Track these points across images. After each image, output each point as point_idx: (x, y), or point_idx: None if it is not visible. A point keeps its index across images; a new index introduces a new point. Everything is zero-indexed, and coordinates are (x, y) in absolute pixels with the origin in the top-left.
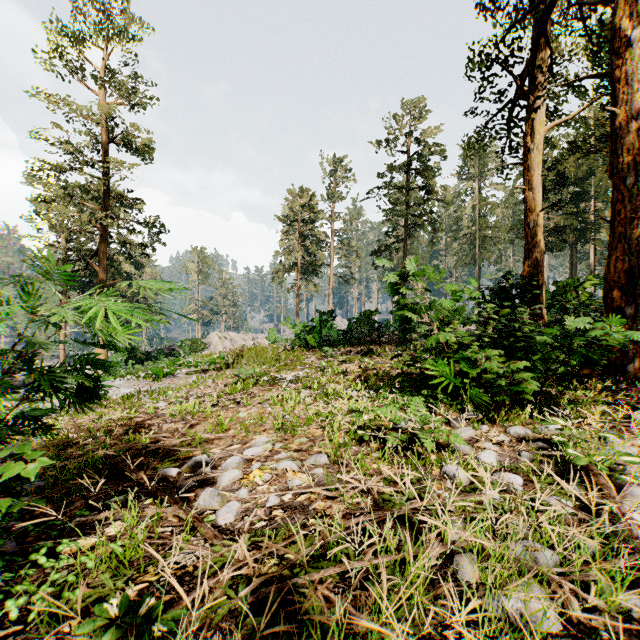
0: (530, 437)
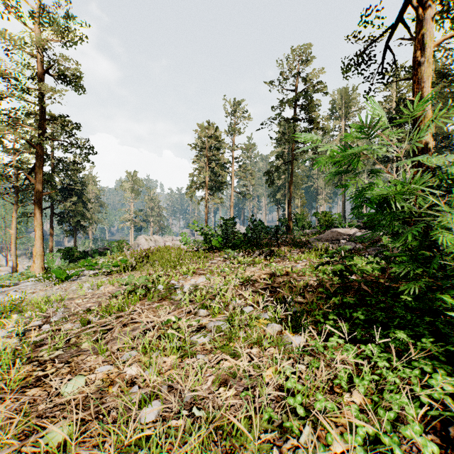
0: None
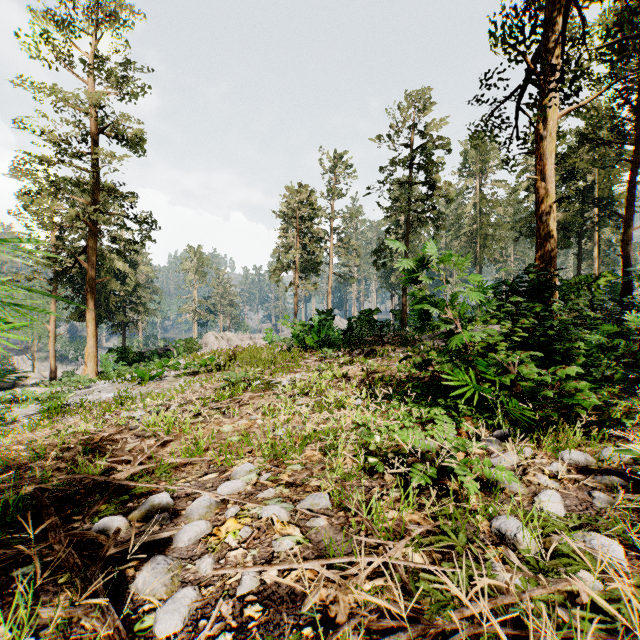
0: (593, 466)
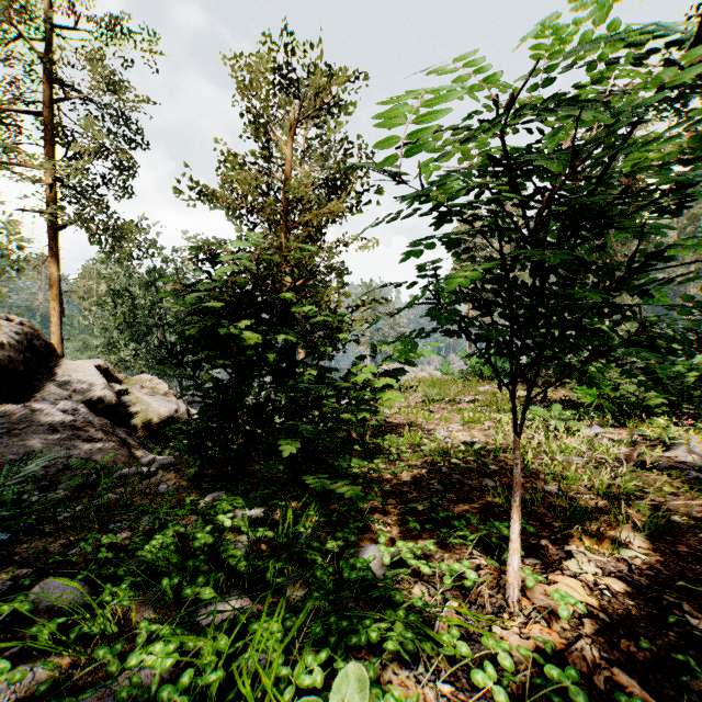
0: (647, 434)
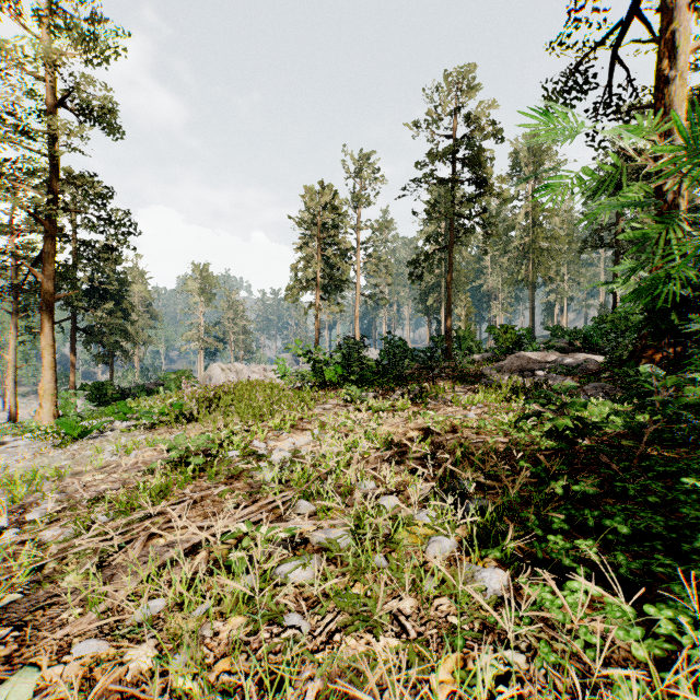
0: None
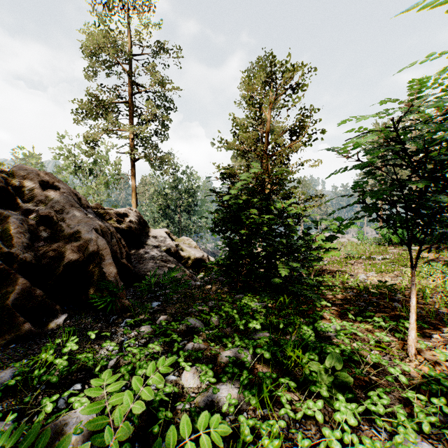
0: None
